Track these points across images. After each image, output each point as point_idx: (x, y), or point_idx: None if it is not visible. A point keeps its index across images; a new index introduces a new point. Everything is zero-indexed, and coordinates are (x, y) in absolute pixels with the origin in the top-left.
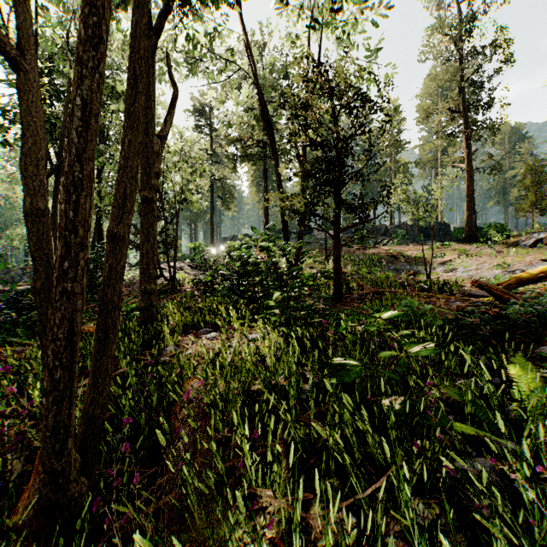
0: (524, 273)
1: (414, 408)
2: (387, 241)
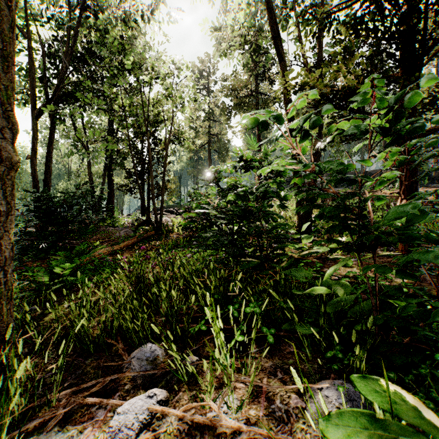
0: None
1: None
2: (387, 185)
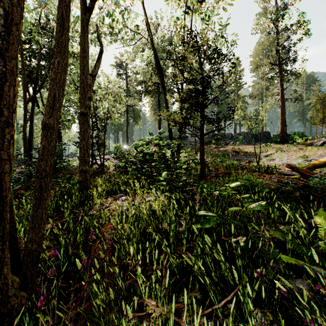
0: (317, 161)
1: (253, 244)
2: (232, 143)
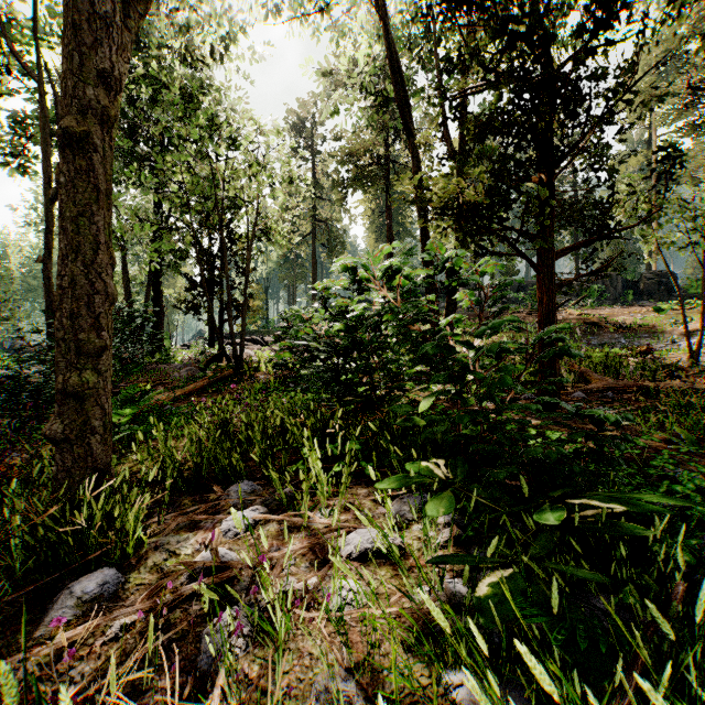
0: None
1: None
2: (576, 302)
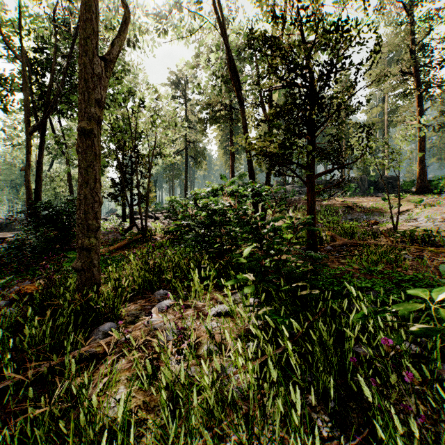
0: None
1: None
2: (341, 193)
